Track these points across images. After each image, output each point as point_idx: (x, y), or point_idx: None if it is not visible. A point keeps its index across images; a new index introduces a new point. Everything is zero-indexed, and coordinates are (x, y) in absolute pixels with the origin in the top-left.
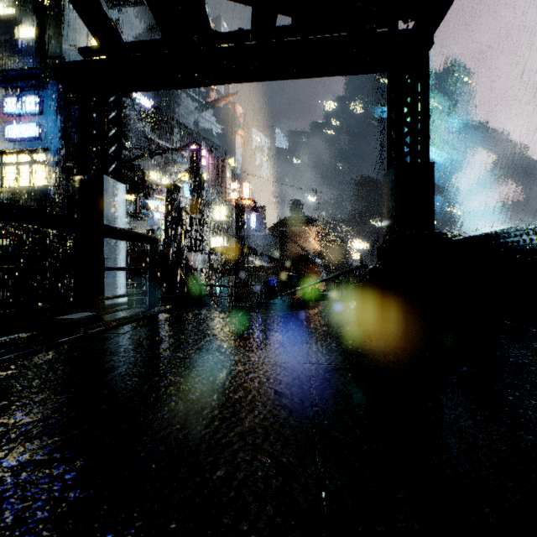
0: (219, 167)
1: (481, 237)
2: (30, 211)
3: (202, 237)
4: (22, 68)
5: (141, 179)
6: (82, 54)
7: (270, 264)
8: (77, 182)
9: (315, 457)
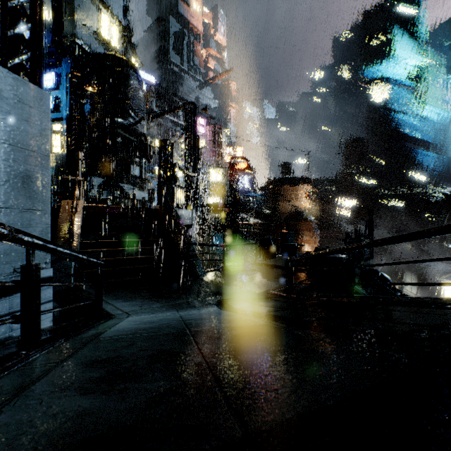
0: (215, 134)
1: None
2: None
3: (197, 195)
4: None
5: (143, 143)
6: None
7: (263, 221)
8: None
9: None
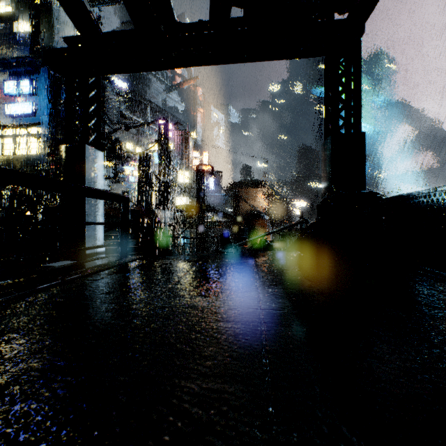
0: (183, 138)
1: (408, 195)
2: (13, 172)
3: (169, 197)
4: (19, 56)
5: (118, 148)
6: (67, 42)
7: (225, 219)
8: (62, 150)
9: (269, 410)
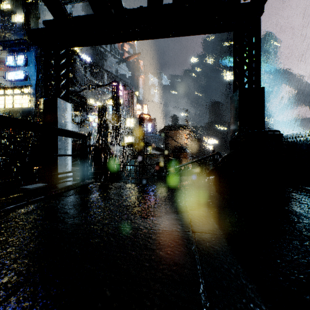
0: (129, 96)
1: (305, 133)
2: None
3: (119, 137)
4: (16, 39)
5: (84, 103)
6: (45, 24)
7: (159, 152)
8: (41, 102)
9: None
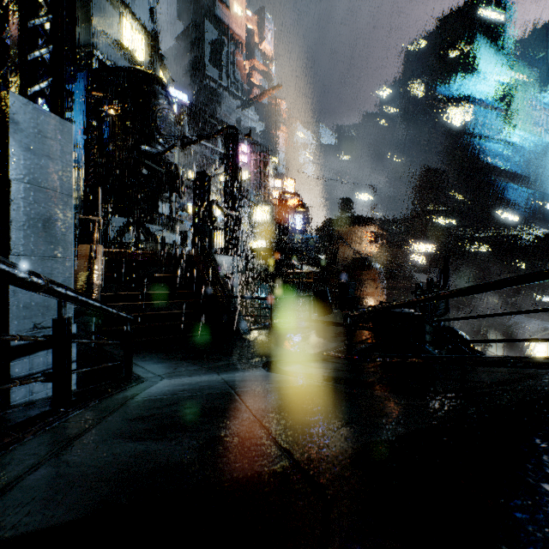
0: (261, 163)
1: None
2: None
3: (239, 238)
4: None
5: (174, 175)
6: None
7: (318, 270)
8: None
9: None
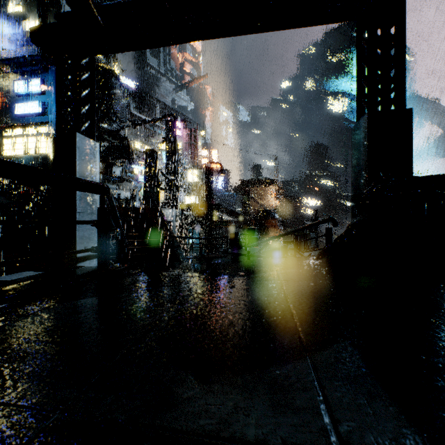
0: (192, 137)
1: None
2: None
3: (177, 196)
4: (28, 55)
5: (126, 146)
6: (59, 20)
7: (235, 219)
8: (51, 140)
9: None
